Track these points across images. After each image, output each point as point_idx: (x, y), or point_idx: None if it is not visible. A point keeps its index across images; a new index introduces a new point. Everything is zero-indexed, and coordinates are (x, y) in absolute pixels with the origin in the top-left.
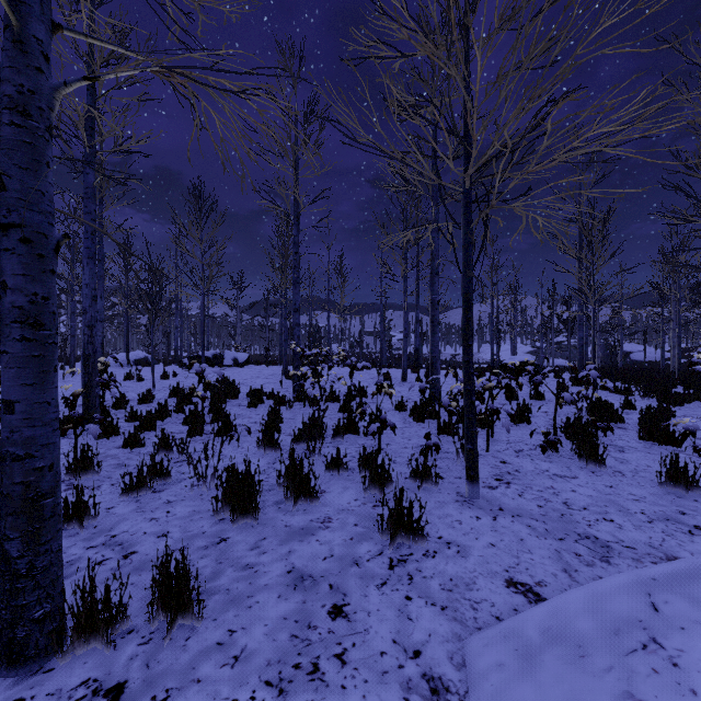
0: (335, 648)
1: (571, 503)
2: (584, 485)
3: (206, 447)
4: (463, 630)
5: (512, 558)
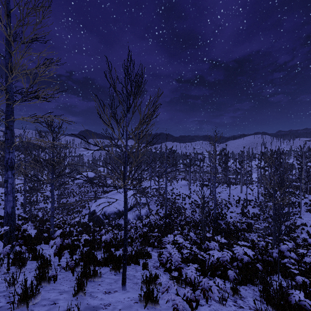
0: (301, 221)
1: (310, 217)
2: None
3: None
4: (307, 221)
5: (307, 219)
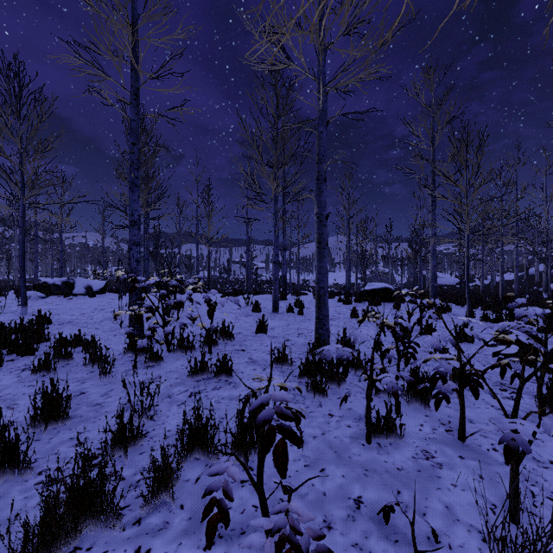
0: None
1: None
2: None
3: None
4: None
5: None
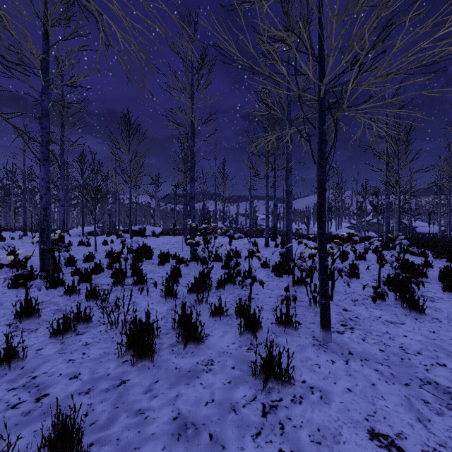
0: None
1: (406, 347)
2: (412, 331)
3: (116, 300)
4: None
5: (368, 404)
